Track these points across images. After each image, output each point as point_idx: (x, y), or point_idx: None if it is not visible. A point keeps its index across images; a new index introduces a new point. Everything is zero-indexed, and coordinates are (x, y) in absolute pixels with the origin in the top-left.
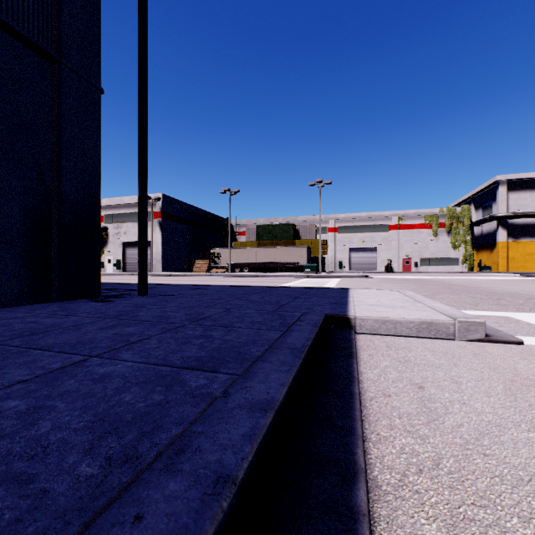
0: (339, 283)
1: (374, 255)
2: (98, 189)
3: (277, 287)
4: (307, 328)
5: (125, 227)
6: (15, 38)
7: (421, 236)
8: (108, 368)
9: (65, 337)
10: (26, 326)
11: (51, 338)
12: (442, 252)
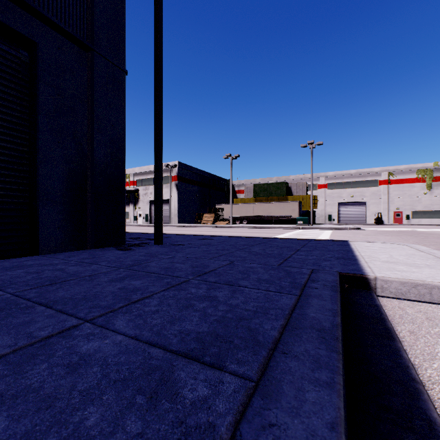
0: (333, 235)
1: (364, 208)
2: (123, 155)
3: (275, 239)
4: (325, 292)
5: (151, 189)
6: (59, 33)
7: (413, 190)
8: (93, 343)
9: (75, 289)
10: (52, 274)
11: (63, 290)
12: (437, 204)
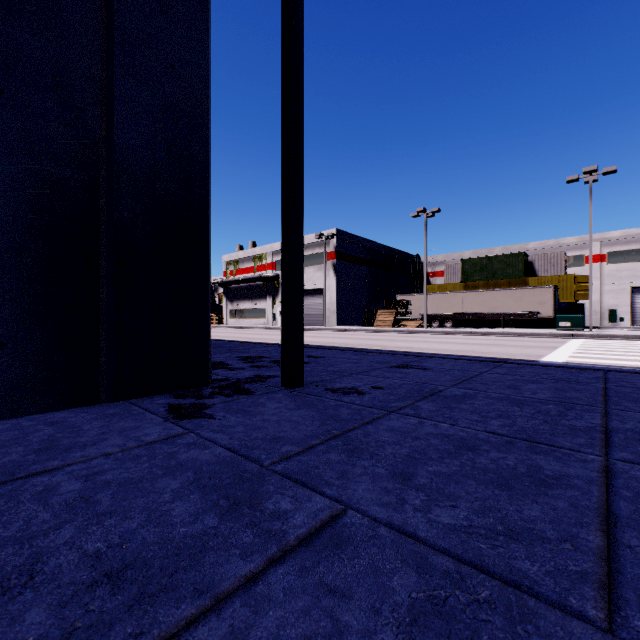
0: None
1: None
2: (202, 149)
3: (609, 373)
4: None
5: None
6: None
7: None
8: None
9: None
10: None
11: None
12: None
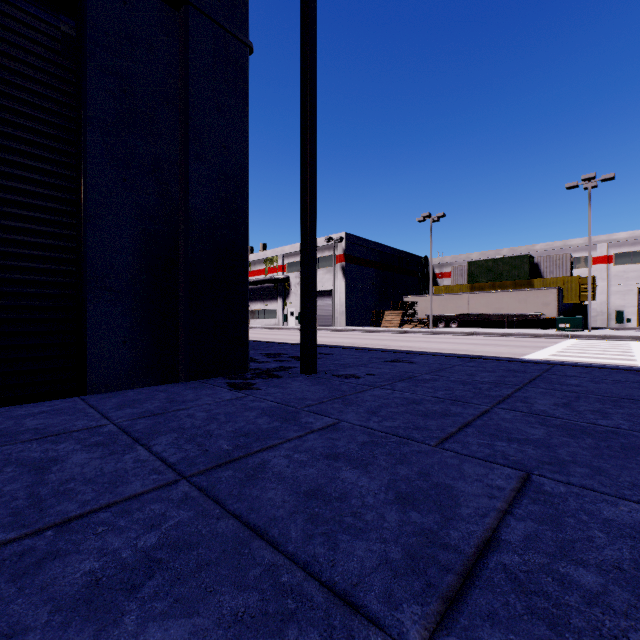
0: None
1: None
2: (244, 202)
3: (555, 366)
4: None
5: None
6: None
7: None
8: None
9: None
10: None
11: None
12: None
